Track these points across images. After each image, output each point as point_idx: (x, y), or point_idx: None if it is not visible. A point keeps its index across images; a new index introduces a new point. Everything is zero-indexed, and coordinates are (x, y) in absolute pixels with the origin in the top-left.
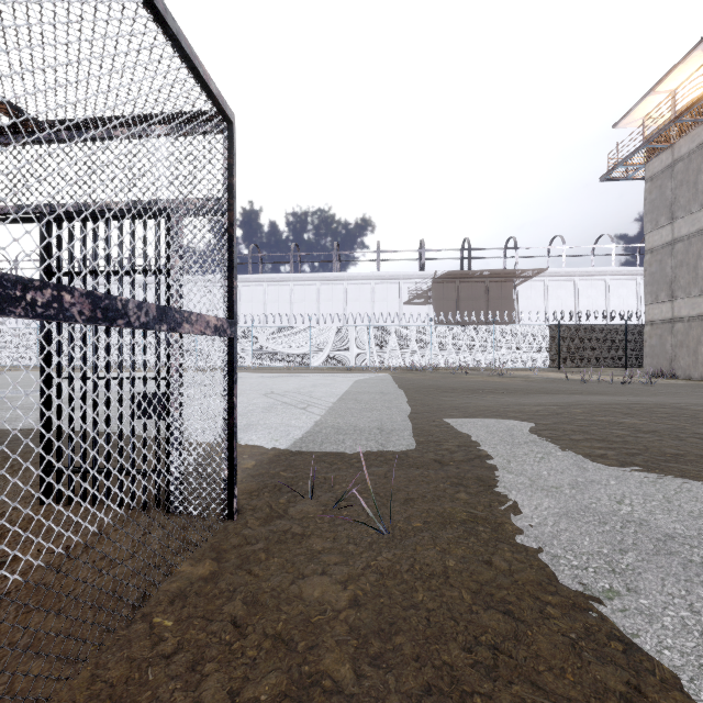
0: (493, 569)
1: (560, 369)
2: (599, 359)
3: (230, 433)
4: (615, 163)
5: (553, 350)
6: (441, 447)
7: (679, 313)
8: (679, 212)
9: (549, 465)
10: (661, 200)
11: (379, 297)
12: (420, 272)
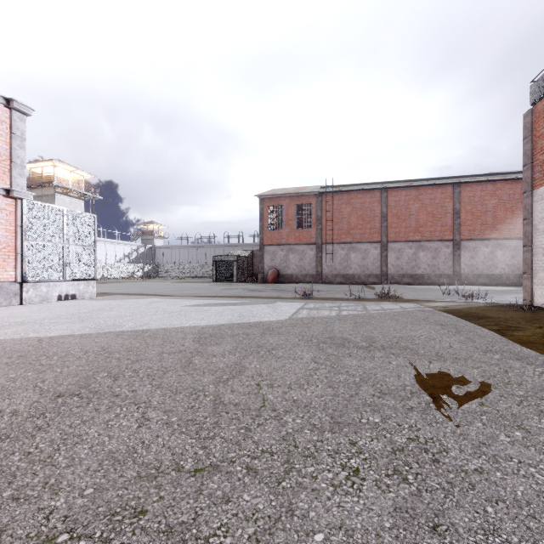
0: None
1: None
2: None
3: None
4: None
5: None
6: None
7: None
8: None
9: None
10: None
11: None
12: None
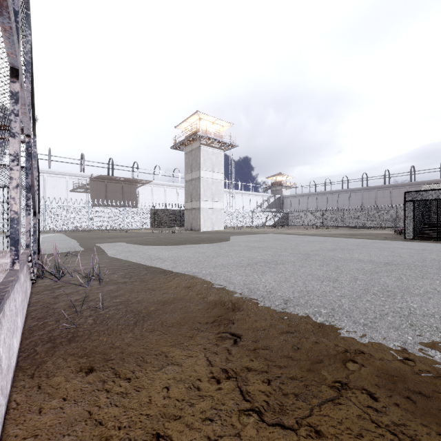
0: (101, 256)
1: (157, 229)
2: (170, 224)
3: (38, 240)
4: (176, 142)
5: (152, 220)
6: (92, 249)
7: (193, 206)
8: (193, 169)
9: (120, 247)
10: (189, 163)
11: (50, 185)
12: (81, 173)
